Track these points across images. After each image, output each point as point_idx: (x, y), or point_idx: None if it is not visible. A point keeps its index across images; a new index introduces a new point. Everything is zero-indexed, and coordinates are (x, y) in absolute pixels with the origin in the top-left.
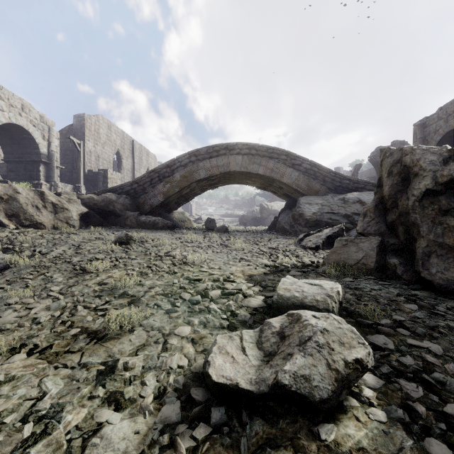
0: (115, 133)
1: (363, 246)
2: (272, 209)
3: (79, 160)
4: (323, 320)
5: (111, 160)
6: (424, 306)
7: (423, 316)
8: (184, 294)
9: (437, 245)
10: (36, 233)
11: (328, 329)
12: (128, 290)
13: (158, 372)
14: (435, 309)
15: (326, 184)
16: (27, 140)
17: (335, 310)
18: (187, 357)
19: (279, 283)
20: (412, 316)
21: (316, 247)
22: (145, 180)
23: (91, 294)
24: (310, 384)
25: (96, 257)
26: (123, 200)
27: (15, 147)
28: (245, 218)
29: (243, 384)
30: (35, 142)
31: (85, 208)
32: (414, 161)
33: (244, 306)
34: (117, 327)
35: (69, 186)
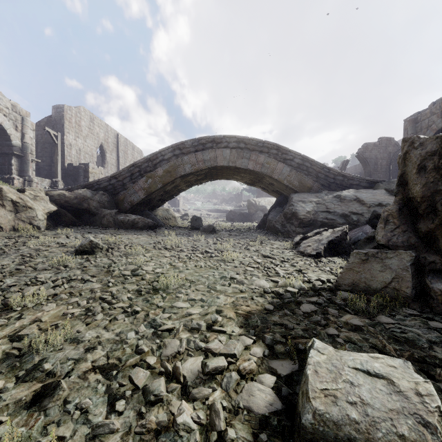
0: (98, 126)
1: (391, 263)
2: (260, 205)
3: (56, 153)
4: None
5: (94, 154)
6: None
7: None
8: (138, 371)
9: None
10: None
11: None
12: (49, 356)
13: None
14: None
15: (320, 180)
16: None
17: None
18: None
19: (290, 332)
20: None
21: (316, 254)
22: (125, 175)
23: None
24: None
25: (36, 279)
26: (99, 197)
27: None
28: (233, 213)
29: None
30: (5, 133)
31: (54, 207)
32: None
33: (242, 408)
34: None
35: (46, 180)
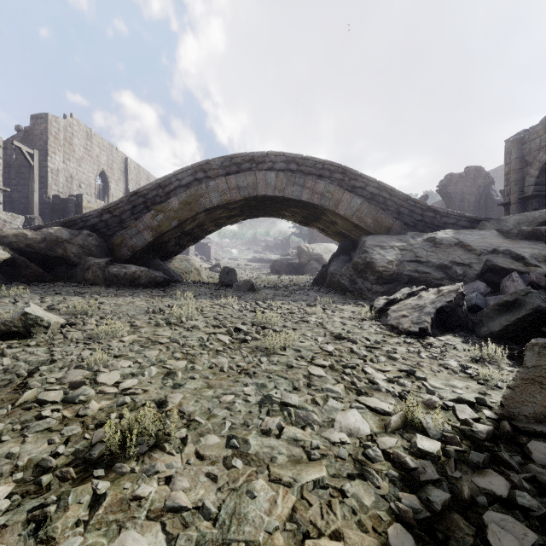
0: (98, 146)
1: None
2: (314, 253)
3: (32, 179)
4: None
5: (92, 184)
6: None
7: None
8: None
9: None
10: None
11: None
12: None
13: None
14: None
15: (402, 217)
16: None
17: None
18: None
19: None
20: None
21: (419, 330)
22: (123, 208)
23: None
24: None
25: None
26: (82, 239)
27: None
28: (279, 264)
29: None
30: None
31: (5, 253)
32: None
33: None
34: None
35: (20, 217)
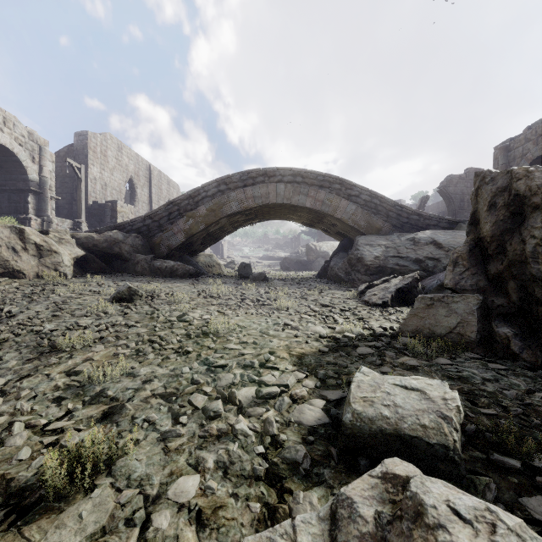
0: (127, 156)
1: (457, 308)
2: (321, 251)
3: (80, 189)
4: (488, 541)
5: (122, 190)
6: None
7: None
8: (197, 396)
9: None
10: (11, 284)
11: None
12: (109, 386)
13: None
14: None
15: (390, 220)
16: (11, 162)
17: (458, 445)
18: None
19: (343, 370)
20: None
21: (383, 303)
22: (162, 214)
23: (49, 394)
24: None
25: (77, 324)
26: (132, 240)
27: None
28: (288, 261)
29: None
30: (21, 165)
31: (81, 251)
32: (533, 188)
33: (293, 422)
34: (62, 483)
35: (67, 221)
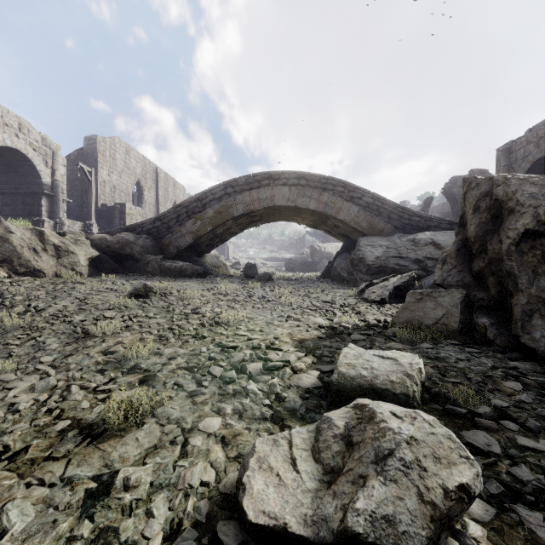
0: (135, 159)
1: (443, 301)
2: (326, 252)
3: (90, 192)
4: (408, 423)
5: (130, 192)
6: (530, 384)
7: (530, 399)
8: (214, 368)
9: (540, 301)
10: (33, 282)
11: (417, 437)
12: (140, 362)
13: (172, 493)
14: (544, 389)
15: (392, 221)
16: (25, 167)
17: (417, 395)
18: (215, 468)
19: (337, 351)
20: (517, 399)
21: (381, 300)
22: (171, 217)
23: (93, 367)
24: (395, 530)
25: (104, 316)
26: (143, 241)
27: (11, 175)
28: (293, 262)
29: (294, 525)
30: (35, 169)
31: (96, 252)
32: (509, 194)
33: (293, 386)
34: (120, 419)
35: (78, 223)
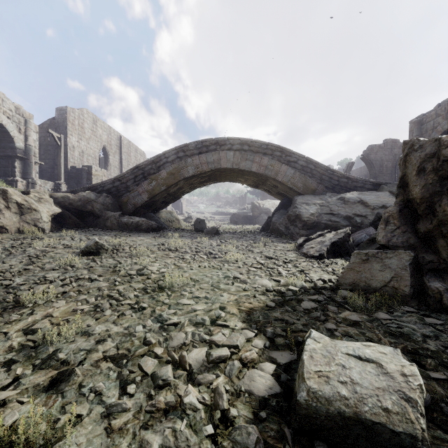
0: (101, 128)
1: (390, 263)
2: (264, 207)
3: (60, 156)
4: None
5: (97, 156)
6: None
7: None
8: (147, 359)
9: None
10: None
11: None
12: (62, 347)
13: None
14: None
15: (323, 182)
16: (0, 133)
17: (426, 434)
18: None
19: (290, 327)
20: None
21: (319, 255)
22: (129, 177)
23: (2, 356)
24: None
25: (44, 278)
26: (103, 199)
27: None
28: (237, 216)
29: None
30: (9, 135)
31: (58, 209)
32: None
33: (243, 391)
34: None
35: (49, 183)
